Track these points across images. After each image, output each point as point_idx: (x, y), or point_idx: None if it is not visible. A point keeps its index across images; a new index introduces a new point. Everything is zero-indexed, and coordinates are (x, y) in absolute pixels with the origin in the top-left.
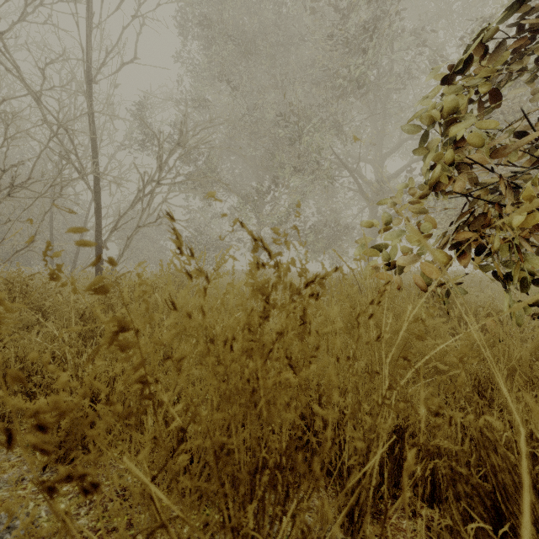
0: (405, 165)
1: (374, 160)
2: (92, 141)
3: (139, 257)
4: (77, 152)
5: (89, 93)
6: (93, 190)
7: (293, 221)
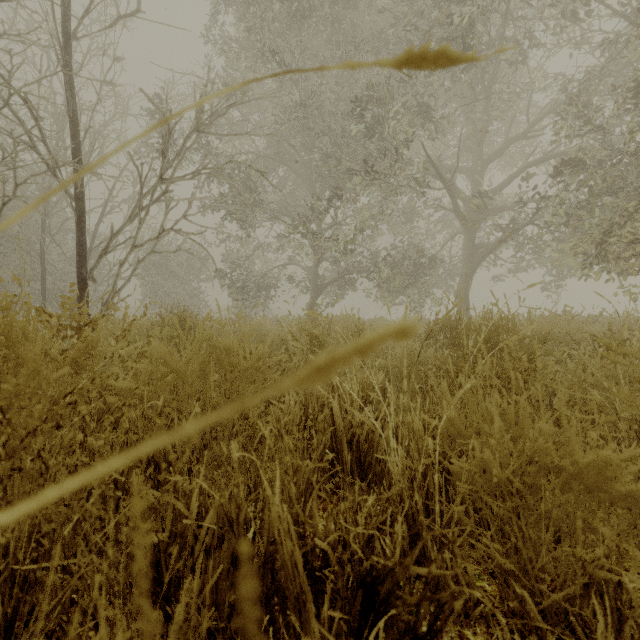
0: (515, 173)
1: (471, 168)
2: (71, 124)
3: (166, 302)
4: (43, 135)
5: (66, 53)
6: (72, 196)
7: (361, 252)
